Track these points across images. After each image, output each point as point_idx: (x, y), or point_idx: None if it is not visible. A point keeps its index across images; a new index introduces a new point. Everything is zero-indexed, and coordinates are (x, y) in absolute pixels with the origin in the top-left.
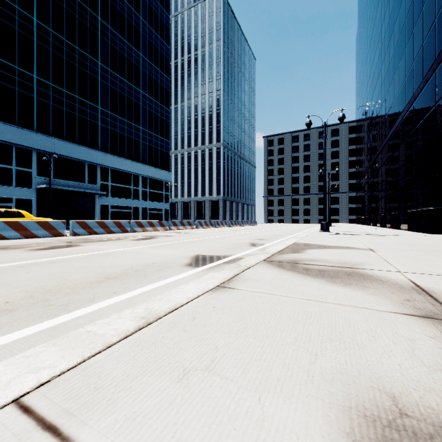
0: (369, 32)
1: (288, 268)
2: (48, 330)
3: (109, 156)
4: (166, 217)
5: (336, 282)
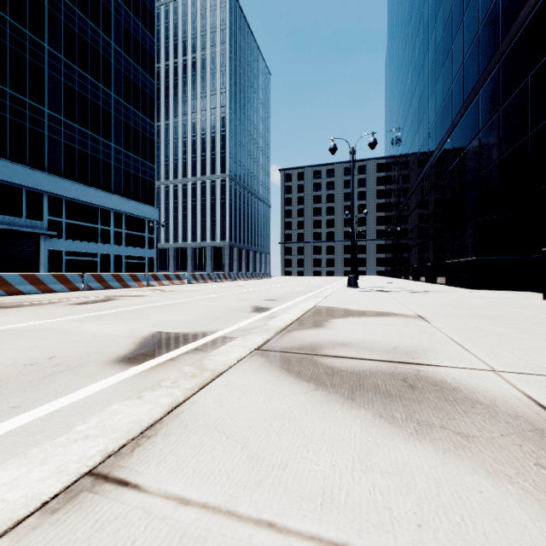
0: (401, 51)
1: (297, 372)
2: None
3: (62, 181)
4: (150, 269)
5: (398, 421)
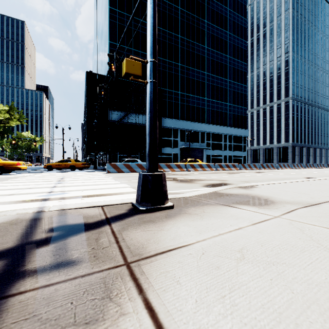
0: None
1: None
2: None
3: (210, 126)
4: (244, 162)
5: None
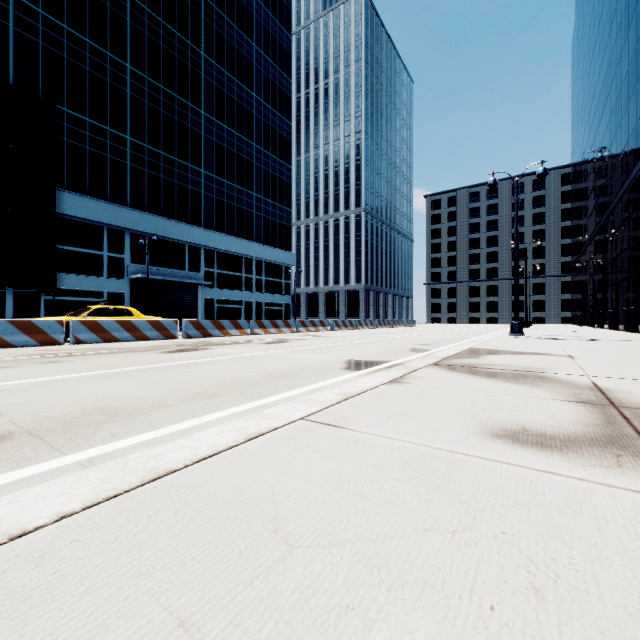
0: (593, 32)
1: (460, 371)
2: (263, 406)
3: (214, 234)
4: (286, 315)
5: (510, 382)
